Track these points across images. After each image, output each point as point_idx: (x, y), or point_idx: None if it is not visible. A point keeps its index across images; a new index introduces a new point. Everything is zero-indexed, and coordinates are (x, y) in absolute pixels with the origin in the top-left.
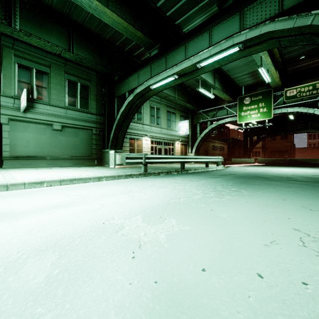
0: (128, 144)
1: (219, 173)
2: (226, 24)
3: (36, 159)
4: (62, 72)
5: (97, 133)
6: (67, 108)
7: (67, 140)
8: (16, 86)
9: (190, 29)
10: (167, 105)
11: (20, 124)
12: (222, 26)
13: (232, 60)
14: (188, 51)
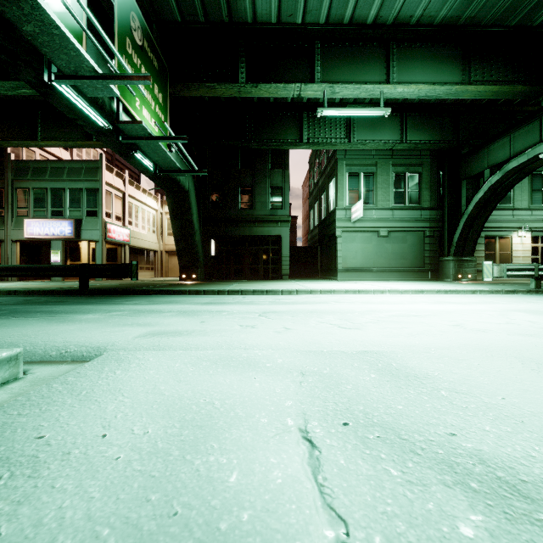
0: (482, 247)
1: None
2: None
3: (363, 271)
4: (388, 166)
5: (432, 235)
6: (393, 208)
7: (393, 248)
8: (347, 197)
9: None
10: None
11: (349, 235)
12: None
13: None
14: None
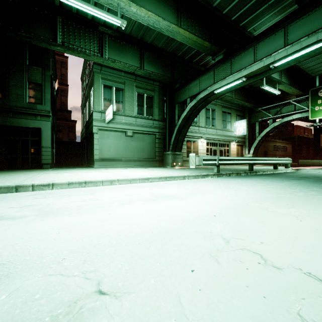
0: (185, 147)
1: (296, 175)
2: (307, 19)
3: (115, 160)
4: (133, 87)
5: (160, 137)
6: (136, 117)
7: (136, 145)
8: (102, 103)
9: (256, 27)
10: (222, 105)
11: (104, 133)
12: (301, 22)
13: (313, 55)
14: (258, 52)
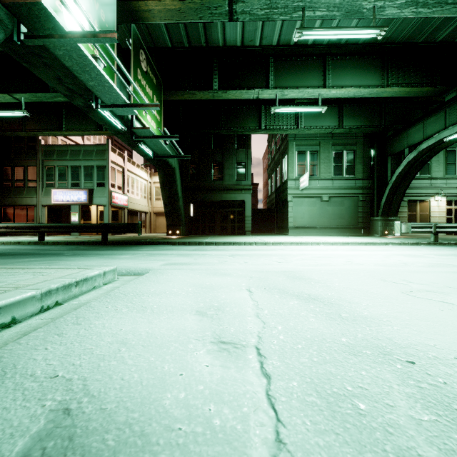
0: (405, 209)
1: None
2: None
3: (309, 228)
4: (329, 145)
5: (364, 200)
6: (333, 179)
7: (333, 210)
8: (296, 170)
9: None
10: None
11: (298, 200)
12: None
13: None
14: None
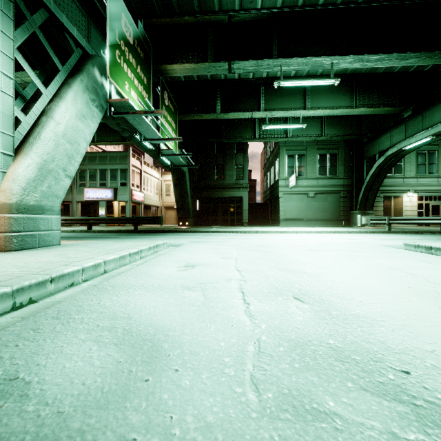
0: (381, 204)
1: None
2: None
3: (297, 220)
4: (314, 150)
5: (345, 196)
6: (318, 178)
7: (318, 205)
8: (286, 171)
9: None
10: None
11: (288, 196)
12: None
13: None
14: None
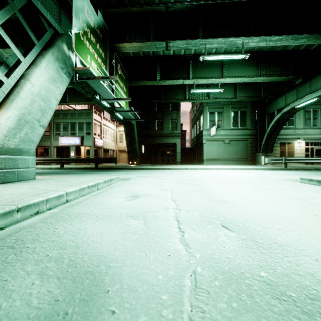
0: (278, 148)
1: None
2: None
3: (216, 160)
4: (229, 108)
5: (251, 142)
6: (232, 129)
7: (232, 149)
8: (208, 124)
9: None
10: None
11: (209, 142)
12: None
13: None
14: None
